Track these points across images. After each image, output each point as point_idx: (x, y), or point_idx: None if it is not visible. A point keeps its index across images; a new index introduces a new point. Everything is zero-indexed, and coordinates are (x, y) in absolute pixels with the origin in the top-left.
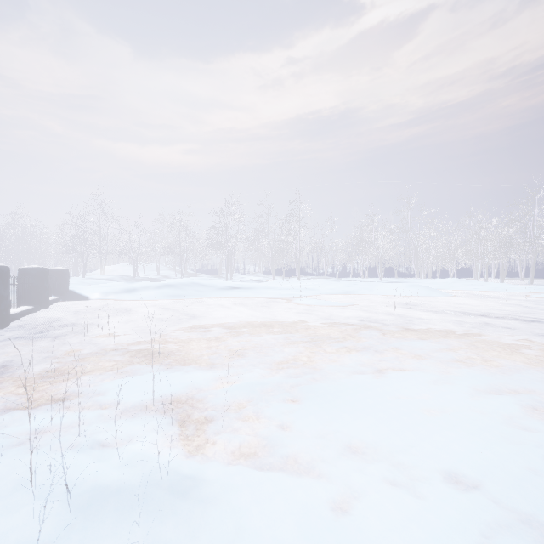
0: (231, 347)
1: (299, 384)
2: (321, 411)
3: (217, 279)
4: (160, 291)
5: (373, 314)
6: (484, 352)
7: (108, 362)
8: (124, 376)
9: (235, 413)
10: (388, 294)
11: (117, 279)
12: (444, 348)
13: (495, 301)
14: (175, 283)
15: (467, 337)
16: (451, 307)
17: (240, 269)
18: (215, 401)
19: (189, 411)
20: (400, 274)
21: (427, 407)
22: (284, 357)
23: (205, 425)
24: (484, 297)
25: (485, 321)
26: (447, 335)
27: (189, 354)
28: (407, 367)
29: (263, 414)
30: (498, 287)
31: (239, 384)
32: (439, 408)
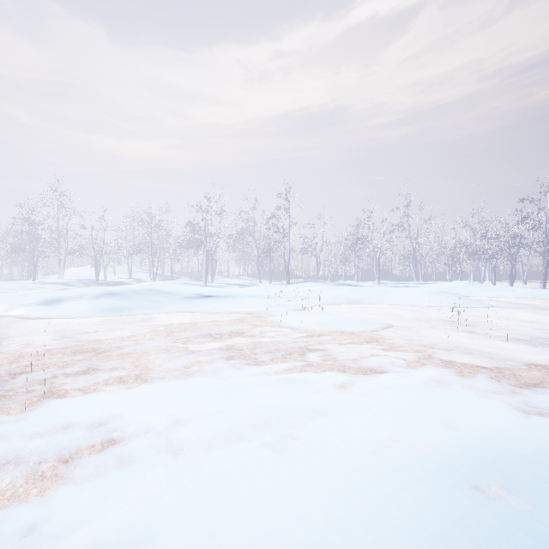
0: None
1: None
2: None
3: (194, 282)
4: (94, 303)
5: (431, 350)
6: None
7: None
8: None
9: None
10: (409, 304)
11: (75, 283)
12: None
13: (546, 312)
14: (122, 290)
15: None
16: (504, 323)
17: (224, 272)
18: None
19: None
20: (393, 276)
21: None
22: None
23: None
24: (518, 306)
25: None
26: None
27: None
28: None
29: None
30: (528, 293)
31: None
32: None
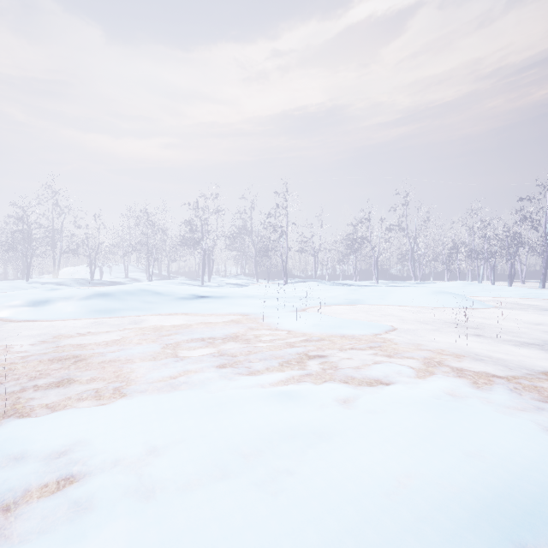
0: None
1: None
2: None
3: (191, 282)
4: (83, 304)
5: (439, 356)
6: None
7: None
8: None
9: None
10: (410, 304)
11: (69, 282)
12: None
13: None
14: (114, 291)
15: None
16: (509, 325)
17: (221, 271)
18: None
19: None
20: (391, 276)
21: None
22: None
23: None
24: (520, 307)
25: None
26: None
27: None
28: None
29: None
30: (529, 293)
31: None
32: None
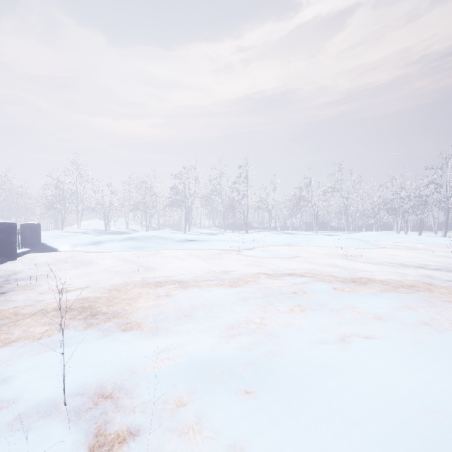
0: (180, 305)
1: (254, 362)
2: (287, 418)
3: (176, 232)
4: (123, 244)
5: (317, 266)
6: (444, 311)
7: (41, 327)
8: (49, 349)
9: (171, 419)
10: (326, 246)
11: (91, 232)
12: (401, 307)
13: (420, 252)
14: (137, 236)
15: (417, 292)
16: (384, 257)
17: (197, 224)
18: (147, 395)
19: (109, 415)
20: (332, 227)
21: (425, 406)
22: (235, 319)
23: (124, 447)
24: (408, 248)
25: (424, 273)
26: (397, 289)
27: (133, 316)
28: (373, 334)
29: (209, 422)
30: (420, 239)
31: (181, 364)
32: (440, 408)
